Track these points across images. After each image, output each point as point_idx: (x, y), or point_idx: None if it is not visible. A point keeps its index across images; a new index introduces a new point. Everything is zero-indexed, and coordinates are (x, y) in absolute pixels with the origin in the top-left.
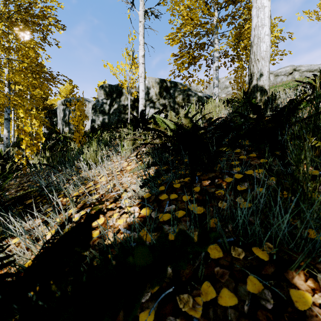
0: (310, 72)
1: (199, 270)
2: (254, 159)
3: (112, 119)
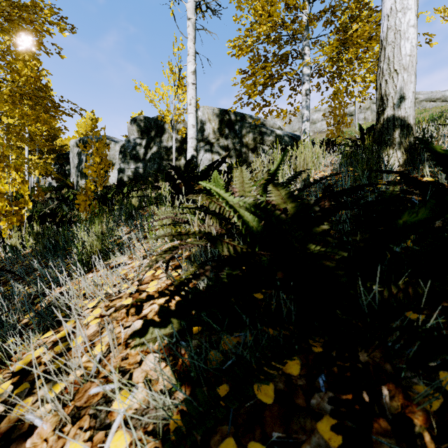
0: (431, 102)
1: None
2: None
3: (149, 167)
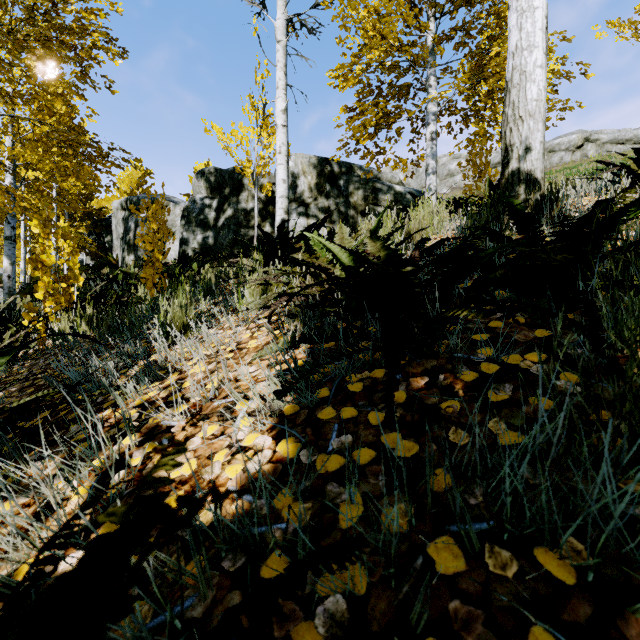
0: (618, 144)
1: (411, 604)
2: (520, 329)
3: (221, 237)
